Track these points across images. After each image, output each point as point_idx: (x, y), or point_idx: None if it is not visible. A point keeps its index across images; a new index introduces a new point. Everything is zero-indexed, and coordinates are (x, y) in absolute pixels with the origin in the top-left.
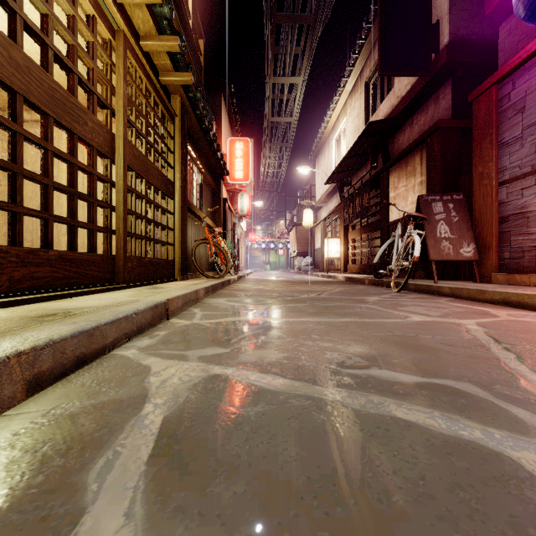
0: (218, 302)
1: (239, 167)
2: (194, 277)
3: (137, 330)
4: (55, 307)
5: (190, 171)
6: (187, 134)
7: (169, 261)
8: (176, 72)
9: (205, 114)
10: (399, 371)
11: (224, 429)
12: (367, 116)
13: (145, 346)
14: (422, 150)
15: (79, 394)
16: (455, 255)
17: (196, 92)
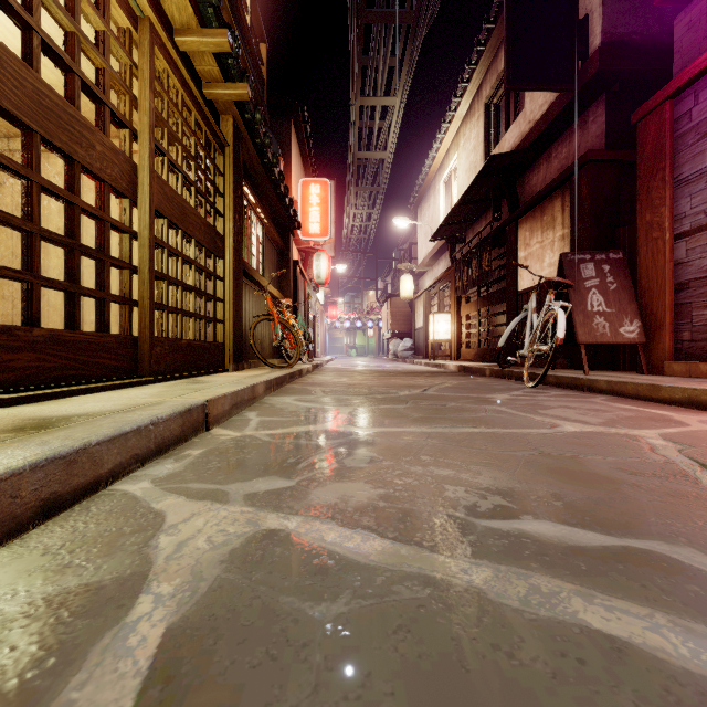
0: (283, 402)
1: (314, 219)
2: (253, 366)
3: (157, 448)
4: (33, 414)
5: (247, 221)
6: (242, 170)
7: (217, 345)
8: (226, 82)
9: (268, 143)
10: (568, 523)
11: (273, 659)
12: (487, 149)
13: (165, 475)
14: (564, 192)
15: (29, 574)
16: (612, 337)
17: (255, 112)
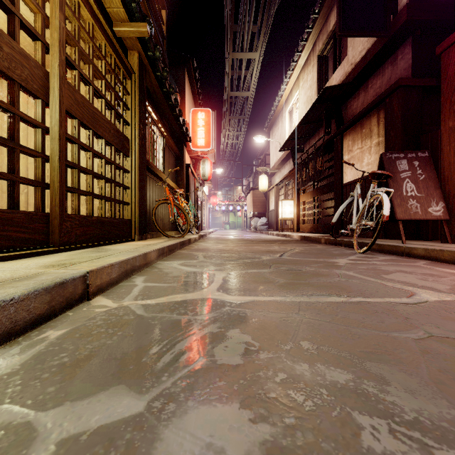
0: (170, 267)
1: (201, 136)
2: (155, 237)
3: (2, 335)
4: None
5: (151, 132)
6: (146, 93)
7: (125, 221)
8: (131, 22)
9: (165, 75)
10: None
11: None
12: (319, 87)
13: None
14: (379, 111)
15: None
16: (423, 214)
17: (155, 50)
